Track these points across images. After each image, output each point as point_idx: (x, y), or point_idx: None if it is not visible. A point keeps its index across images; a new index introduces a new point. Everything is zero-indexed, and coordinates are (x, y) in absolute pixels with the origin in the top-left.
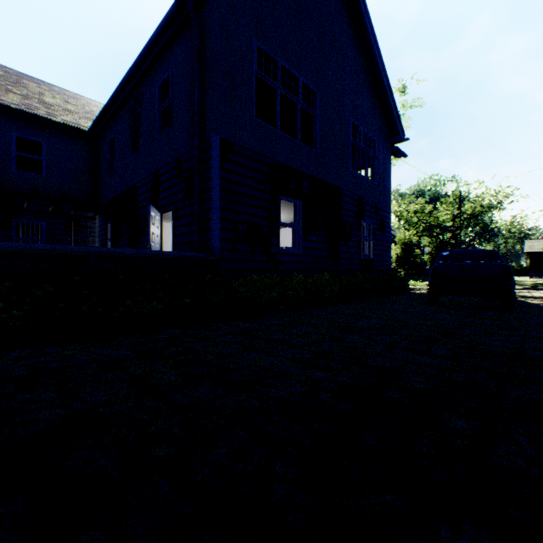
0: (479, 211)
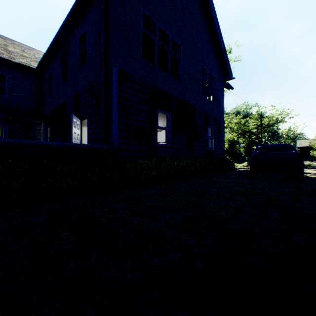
0: (272, 123)
